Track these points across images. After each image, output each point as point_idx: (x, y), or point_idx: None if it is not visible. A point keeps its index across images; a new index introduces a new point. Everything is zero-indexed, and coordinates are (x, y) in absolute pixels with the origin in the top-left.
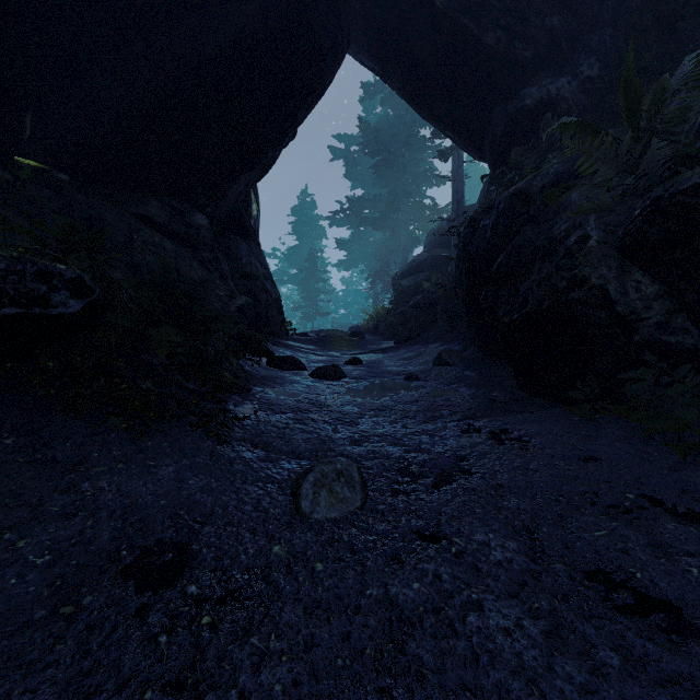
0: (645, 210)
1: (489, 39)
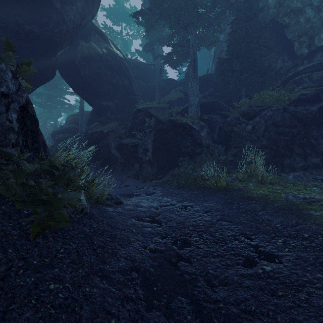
0: (118, 144)
1: (95, 85)
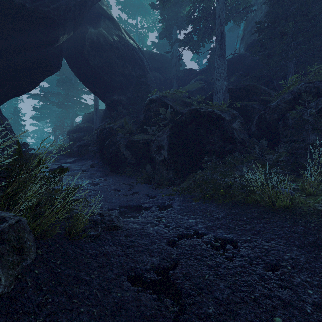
0: (128, 141)
1: (105, 77)
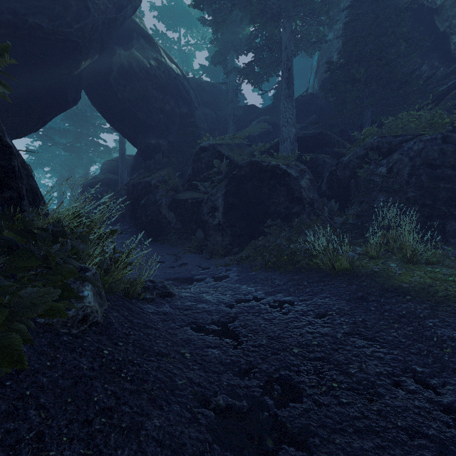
0: (172, 200)
1: (139, 114)
